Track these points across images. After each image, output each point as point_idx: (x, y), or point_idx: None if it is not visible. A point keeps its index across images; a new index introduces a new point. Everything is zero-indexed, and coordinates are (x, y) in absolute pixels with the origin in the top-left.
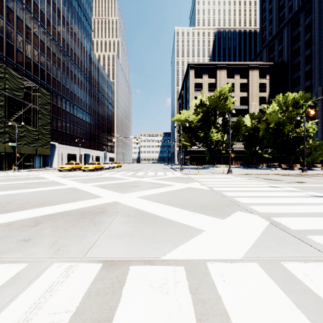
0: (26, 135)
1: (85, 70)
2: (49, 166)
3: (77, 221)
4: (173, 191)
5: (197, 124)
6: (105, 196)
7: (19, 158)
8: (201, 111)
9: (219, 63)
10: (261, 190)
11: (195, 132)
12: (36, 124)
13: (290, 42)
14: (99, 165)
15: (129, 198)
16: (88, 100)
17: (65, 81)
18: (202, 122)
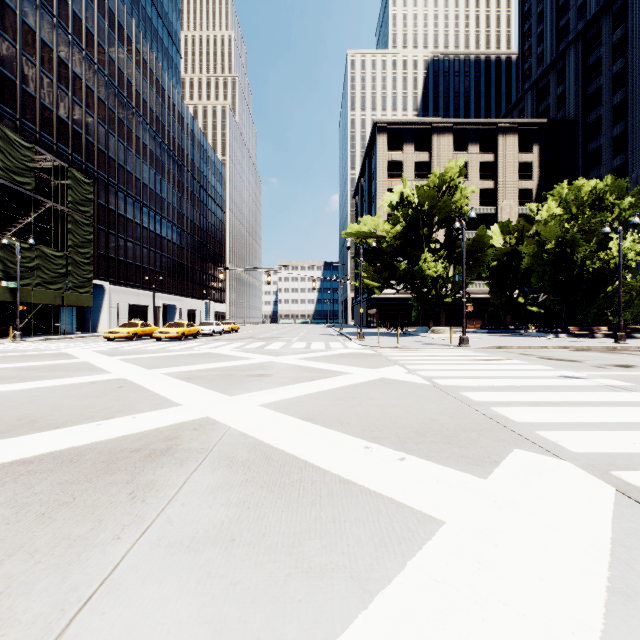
0: (40, 265)
1: (165, 136)
2: (90, 330)
3: (89, 484)
4: (347, 387)
5: (394, 243)
6: (186, 403)
7: (28, 313)
8: (401, 217)
9: (438, 120)
10: (546, 386)
11: (390, 261)
12: (64, 245)
13: (581, 77)
14: (191, 327)
15: (243, 407)
16: (171, 196)
17: (125, 157)
18: (403, 239)
